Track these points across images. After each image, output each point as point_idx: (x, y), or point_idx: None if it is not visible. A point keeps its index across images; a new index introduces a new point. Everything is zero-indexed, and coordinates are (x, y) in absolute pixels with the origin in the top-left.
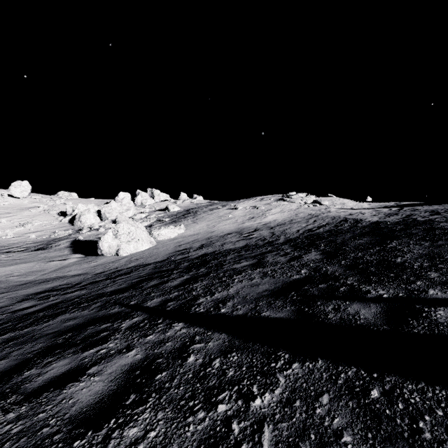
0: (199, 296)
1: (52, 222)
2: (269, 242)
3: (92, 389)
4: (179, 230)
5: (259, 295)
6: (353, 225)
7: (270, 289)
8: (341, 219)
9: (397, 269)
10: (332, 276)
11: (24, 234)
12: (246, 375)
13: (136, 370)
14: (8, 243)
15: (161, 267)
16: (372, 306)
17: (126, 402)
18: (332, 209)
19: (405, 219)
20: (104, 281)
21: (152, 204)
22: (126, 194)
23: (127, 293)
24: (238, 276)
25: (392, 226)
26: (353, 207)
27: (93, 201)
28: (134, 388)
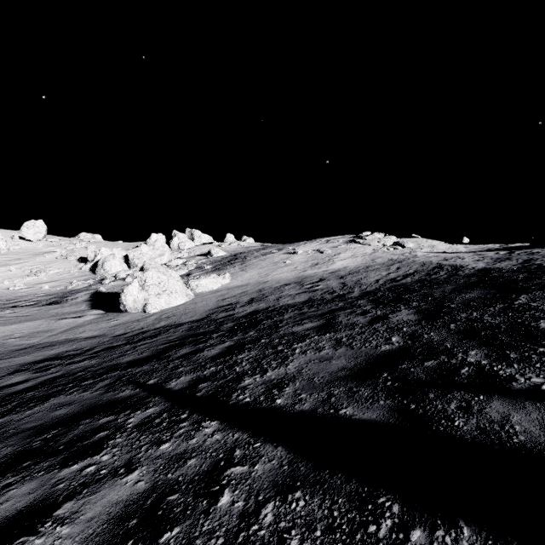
0: (244, 374)
1: (70, 270)
2: (339, 296)
3: None
4: (223, 280)
5: (333, 377)
6: (451, 273)
7: (349, 367)
8: (433, 265)
9: None
10: (442, 349)
11: (35, 285)
12: None
13: (132, 517)
14: (16, 296)
15: (197, 328)
16: (528, 406)
17: None
18: (419, 253)
19: (526, 265)
20: (123, 346)
21: (192, 247)
22: (160, 236)
23: (147, 366)
24: (300, 345)
25: (510, 274)
26: (445, 250)
27: (120, 244)
28: None
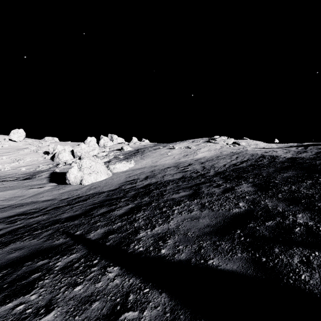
0: (139, 229)
1: (38, 159)
2: (201, 174)
3: None
4: (130, 165)
5: (201, 232)
6: (271, 160)
7: (212, 224)
8: (259, 156)
9: None
10: (276, 212)
11: (17, 168)
12: None
13: None
14: (5, 174)
15: (112, 195)
16: None
17: None
18: (249, 148)
19: (319, 155)
20: (65, 206)
21: (112, 145)
22: (92, 138)
23: (77, 221)
24: (177, 207)
25: (310, 161)
26: (264, 147)
27: (69, 143)
28: None
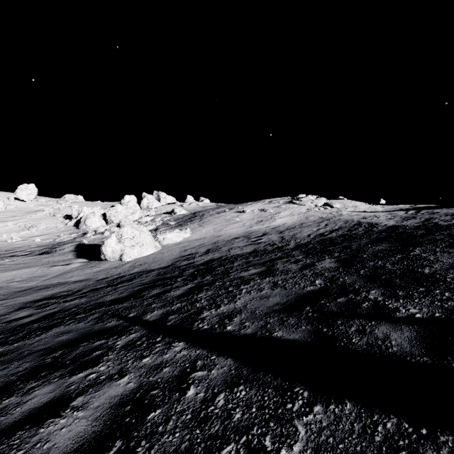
0: (203, 309)
1: (57, 226)
2: (278, 247)
3: (73, 429)
4: (185, 234)
5: (269, 310)
6: (368, 229)
7: (282, 302)
8: (354, 223)
9: (427, 282)
10: (352, 289)
11: (29, 238)
12: (256, 420)
13: (126, 405)
14: (13, 247)
15: (165, 273)
16: (404, 328)
17: (109, 451)
18: (344, 212)
19: (425, 223)
20: (105, 288)
21: (159, 207)
22: (132, 197)
23: (127, 303)
24: (246, 286)
25: (412, 231)
26: (366, 210)
27: (99, 204)
28: (121, 432)
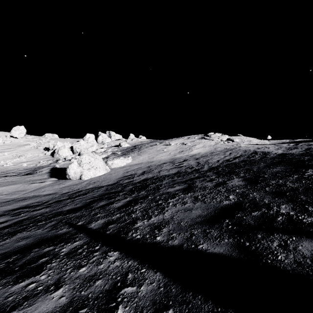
0: (137, 219)
1: (39, 155)
2: (196, 170)
3: None
4: (127, 160)
5: (193, 222)
6: (262, 156)
7: (203, 215)
8: (251, 152)
9: None
10: (263, 203)
11: (19, 163)
12: None
13: None
14: (7, 170)
15: (111, 189)
16: None
17: None
18: (242, 145)
19: (308, 151)
20: (66, 200)
21: (110, 142)
22: (91, 135)
23: (78, 213)
24: (172, 200)
25: (299, 157)
26: (257, 143)
27: (68, 140)
28: None
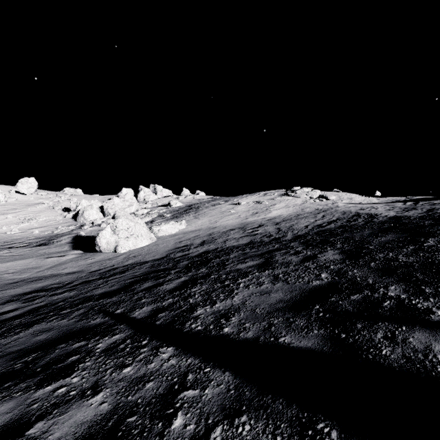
0: (196, 305)
1: (56, 218)
2: (275, 239)
3: None
4: (180, 226)
5: (272, 308)
6: (368, 220)
7: (285, 299)
8: (352, 214)
9: None
10: (365, 284)
11: (28, 230)
12: None
13: (94, 438)
14: (12, 239)
15: (158, 265)
16: None
17: None
18: (340, 204)
19: (430, 213)
20: (97, 280)
21: (155, 199)
22: (129, 190)
23: (116, 297)
24: (243, 280)
25: (417, 221)
26: (361, 202)
27: (97, 197)
28: None
